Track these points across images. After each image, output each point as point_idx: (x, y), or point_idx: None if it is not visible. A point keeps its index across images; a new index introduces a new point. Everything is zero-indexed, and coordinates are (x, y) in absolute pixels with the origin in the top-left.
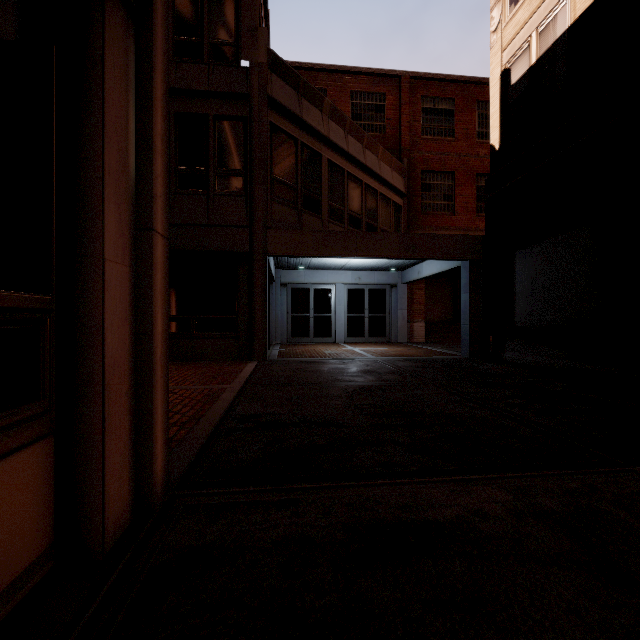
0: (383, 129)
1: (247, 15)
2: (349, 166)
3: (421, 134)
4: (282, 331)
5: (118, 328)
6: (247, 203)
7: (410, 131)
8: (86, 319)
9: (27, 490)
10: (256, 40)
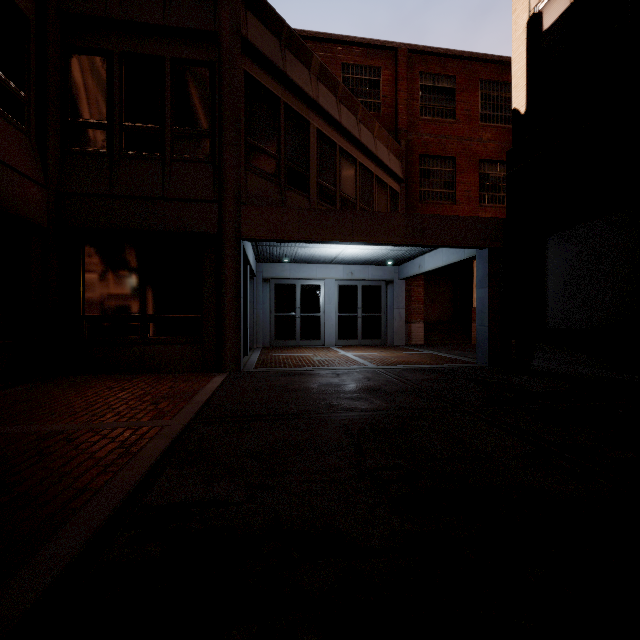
0: (378, 107)
1: None
2: (341, 140)
3: (419, 114)
4: (264, 333)
5: None
6: (215, 172)
7: (407, 110)
8: None
9: None
10: None
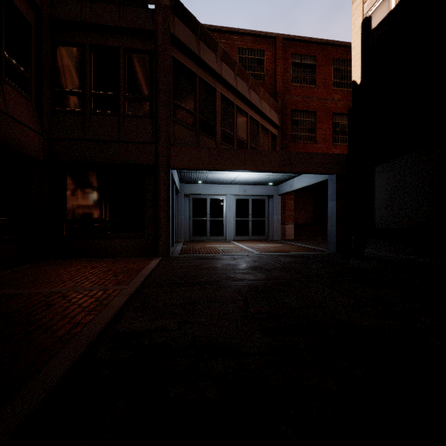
0: (263, 77)
1: None
2: (237, 101)
3: (291, 82)
4: (185, 231)
5: None
6: (153, 123)
7: (283, 79)
8: None
9: None
10: None
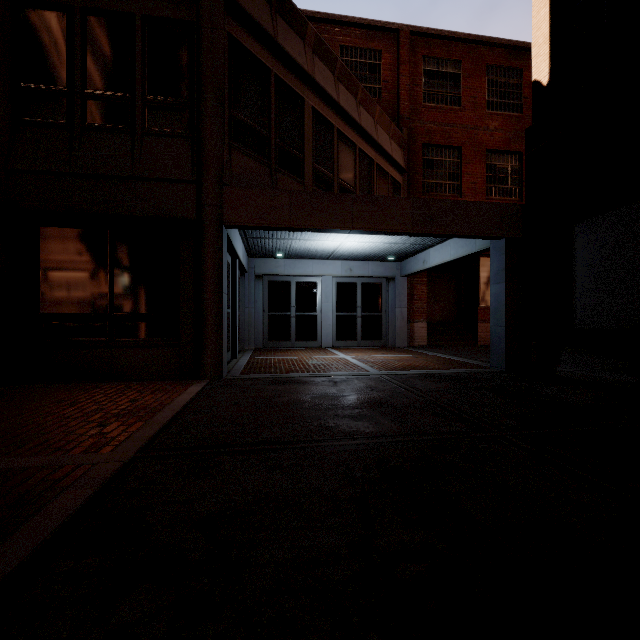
0: (378, 93)
1: None
2: (340, 122)
3: (423, 101)
4: (257, 333)
5: None
6: (193, 148)
7: (410, 97)
8: None
9: None
10: None
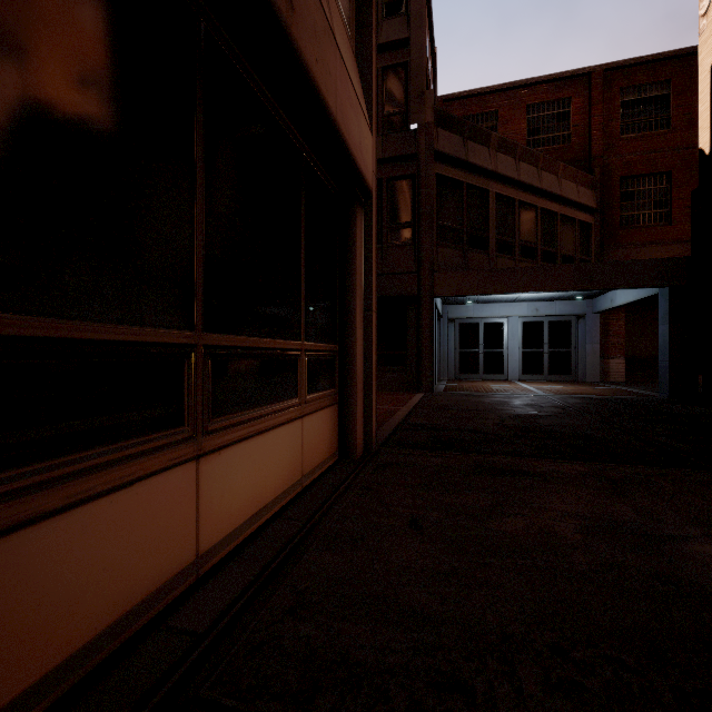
0: (567, 139)
1: (415, 83)
2: (521, 194)
3: (620, 134)
4: (449, 367)
5: (359, 359)
6: (415, 251)
7: (604, 133)
8: (350, 355)
9: (333, 422)
10: (423, 103)
